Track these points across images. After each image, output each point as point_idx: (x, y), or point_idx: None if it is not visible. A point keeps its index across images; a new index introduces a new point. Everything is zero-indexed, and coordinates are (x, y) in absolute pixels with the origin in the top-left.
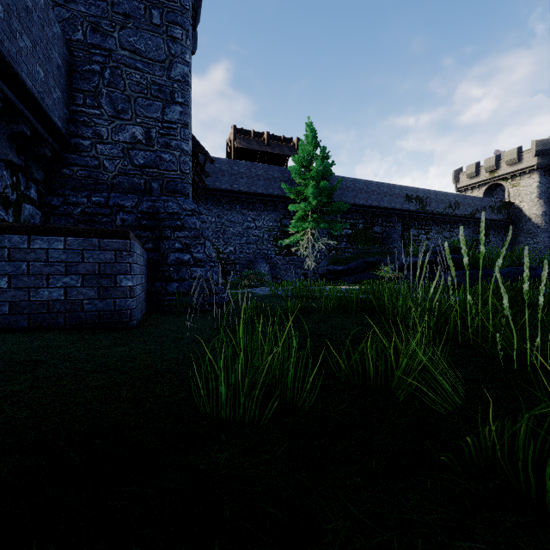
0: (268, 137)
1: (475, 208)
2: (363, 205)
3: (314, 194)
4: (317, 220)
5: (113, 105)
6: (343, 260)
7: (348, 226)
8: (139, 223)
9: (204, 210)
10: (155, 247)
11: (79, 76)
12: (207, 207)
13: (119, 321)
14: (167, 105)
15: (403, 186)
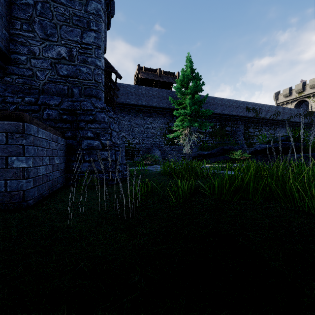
0: (160, 71)
1: (290, 115)
2: (219, 114)
3: (190, 104)
4: (192, 121)
5: (44, 30)
6: (207, 148)
7: (210, 127)
8: (61, 118)
9: (120, 117)
10: (72, 136)
11: (17, 7)
12: (122, 115)
13: (10, 202)
14: (84, 31)
15: (244, 101)
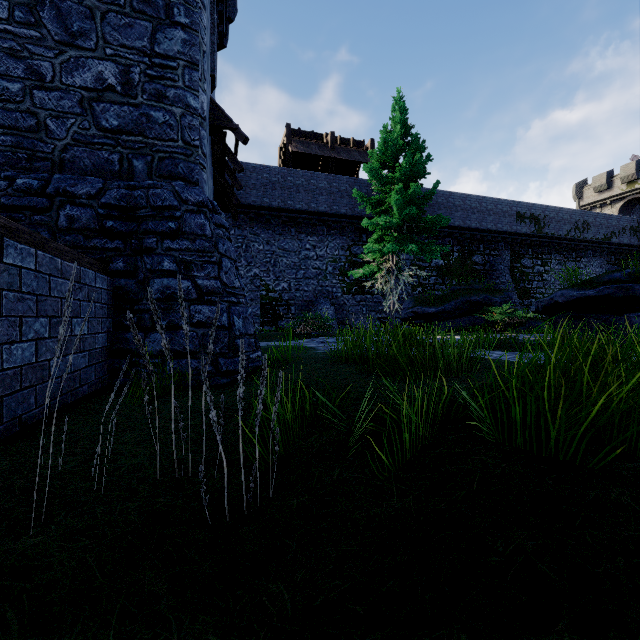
0: (333, 138)
1: (611, 230)
2: (460, 227)
3: (400, 203)
4: (402, 241)
5: (64, 22)
6: (435, 300)
7: (439, 255)
8: (102, 226)
9: (248, 235)
10: (128, 269)
11: None
12: (253, 231)
13: None
14: (159, 27)
15: (513, 201)
